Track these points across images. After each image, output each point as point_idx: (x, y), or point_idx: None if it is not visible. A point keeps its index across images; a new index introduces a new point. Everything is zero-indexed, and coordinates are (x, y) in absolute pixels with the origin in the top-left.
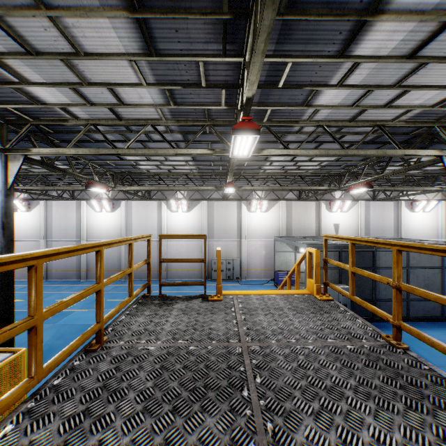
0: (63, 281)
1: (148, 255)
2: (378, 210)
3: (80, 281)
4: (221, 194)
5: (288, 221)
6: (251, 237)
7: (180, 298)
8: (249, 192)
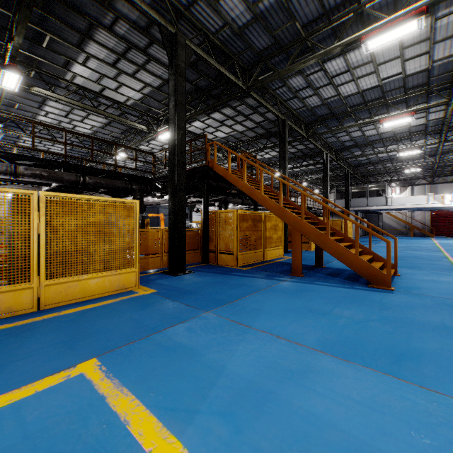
0: None
1: None
2: None
3: None
4: None
5: None
6: None
7: None
8: None
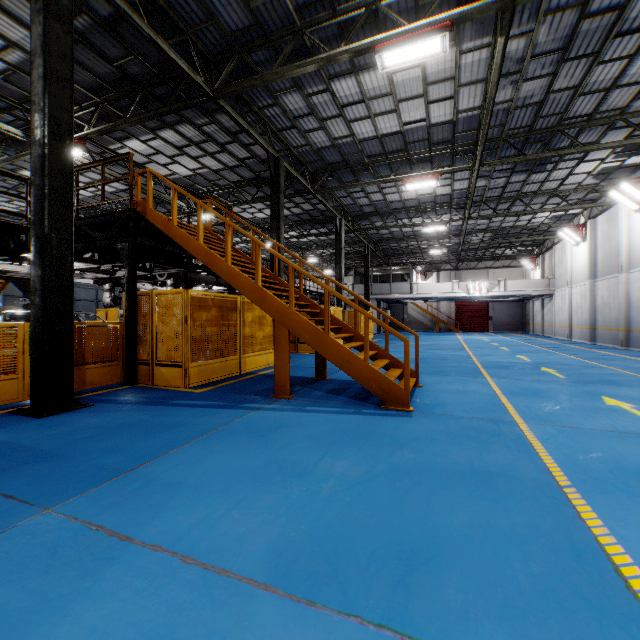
0: None
1: None
2: None
3: None
4: None
5: None
6: None
7: None
8: None
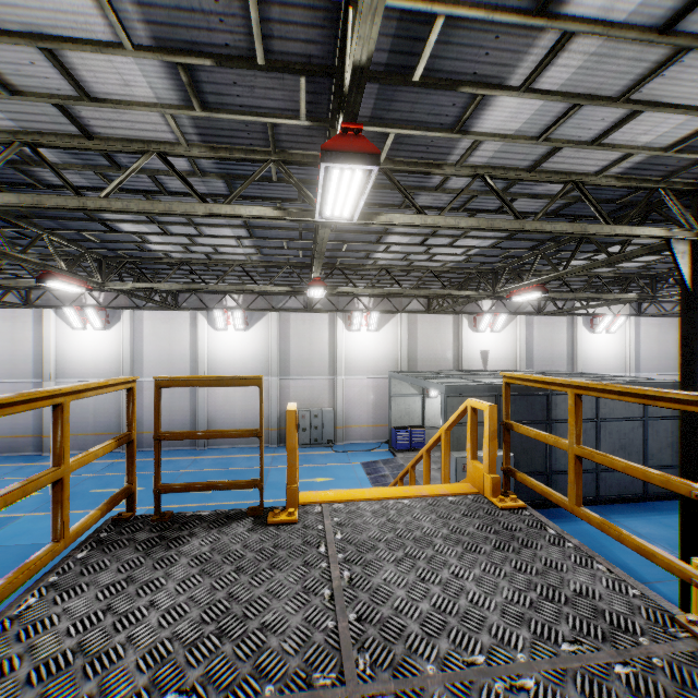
0: (8, 456)
1: (128, 424)
2: (544, 329)
3: (42, 455)
4: (302, 300)
5: (411, 346)
6: (352, 373)
7: (204, 521)
8: (349, 299)
